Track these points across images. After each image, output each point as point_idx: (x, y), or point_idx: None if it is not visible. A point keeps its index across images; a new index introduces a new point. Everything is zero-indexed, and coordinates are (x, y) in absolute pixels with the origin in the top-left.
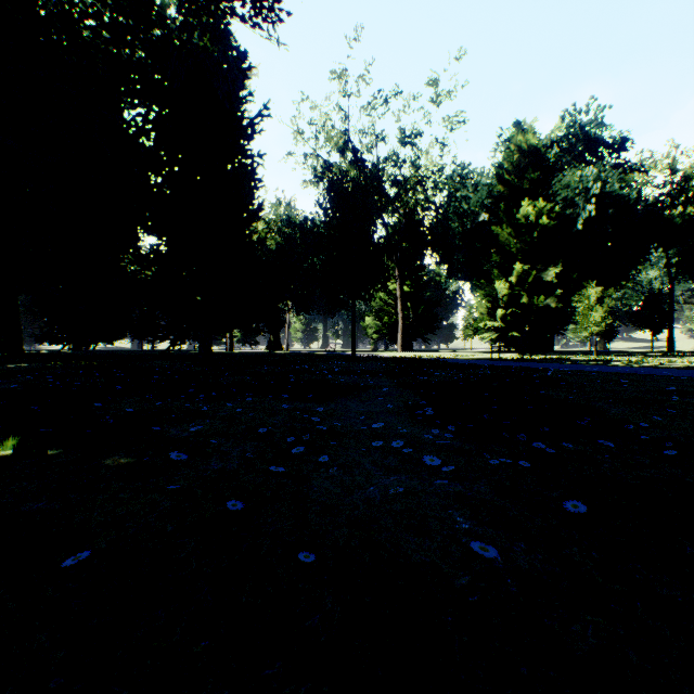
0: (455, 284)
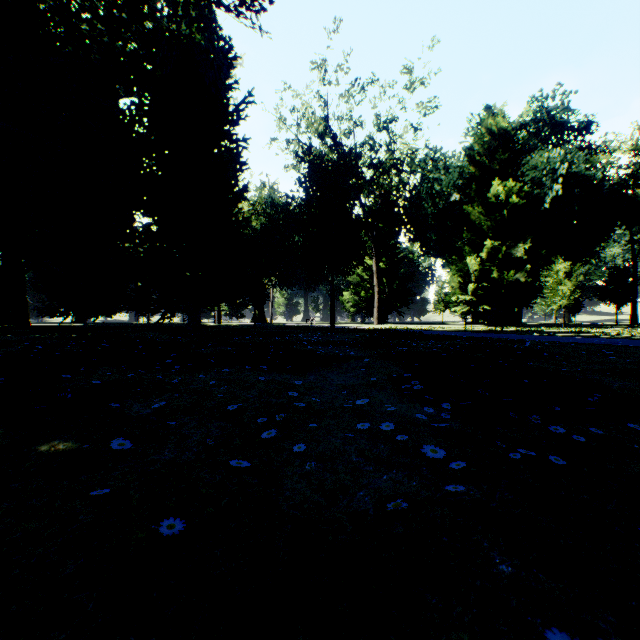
0: (428, 261)
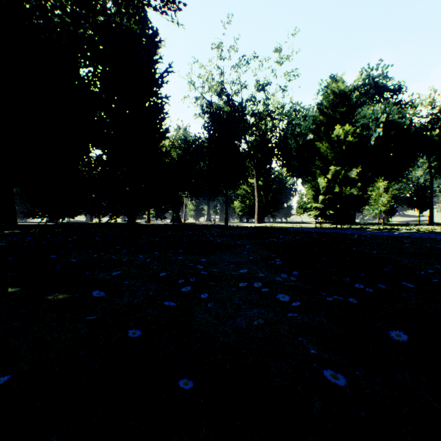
0: (292, 180)
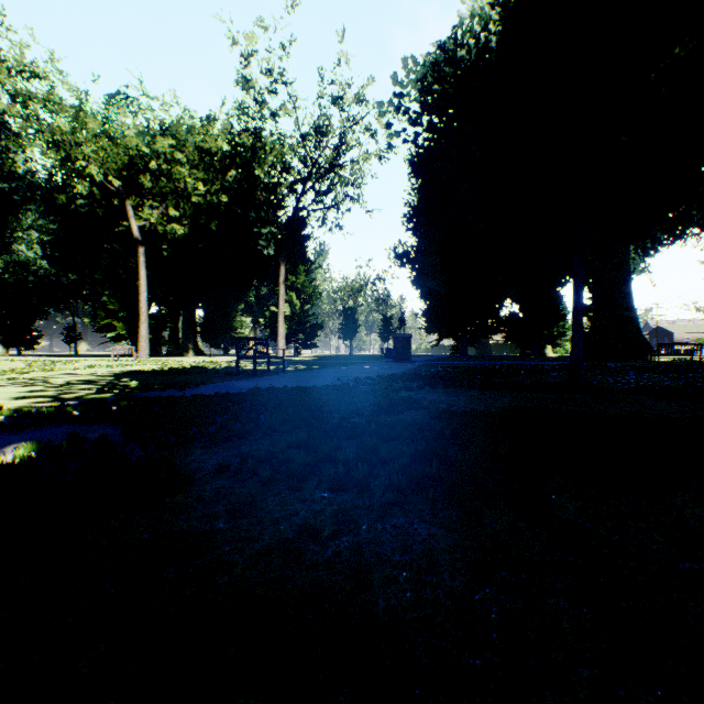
0: None
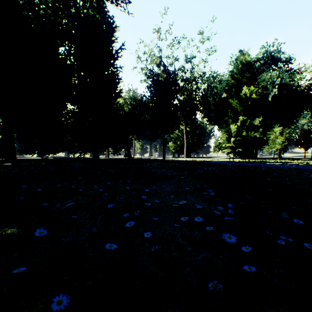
0: (210, 127)
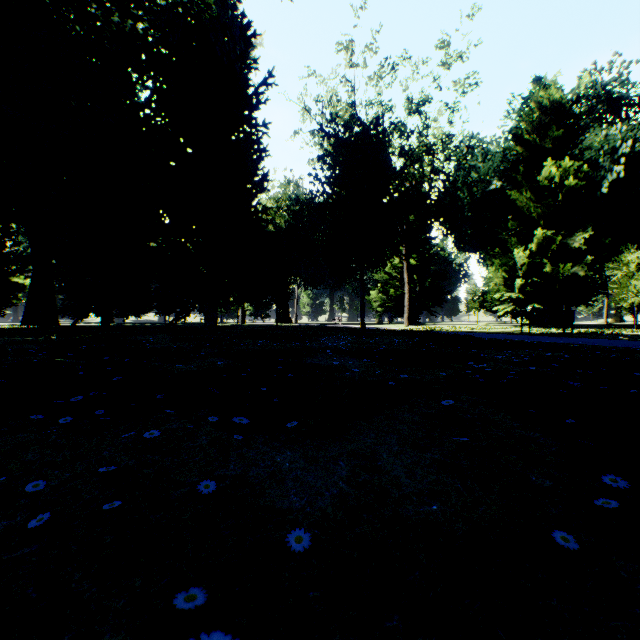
0: (462, 257)
